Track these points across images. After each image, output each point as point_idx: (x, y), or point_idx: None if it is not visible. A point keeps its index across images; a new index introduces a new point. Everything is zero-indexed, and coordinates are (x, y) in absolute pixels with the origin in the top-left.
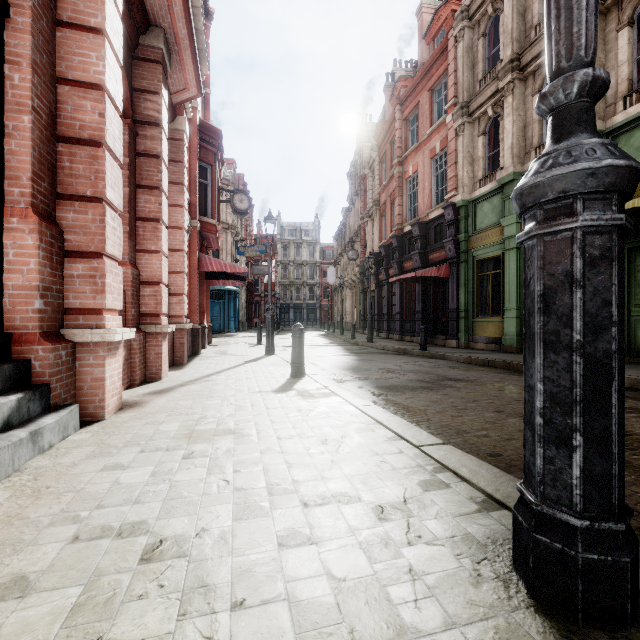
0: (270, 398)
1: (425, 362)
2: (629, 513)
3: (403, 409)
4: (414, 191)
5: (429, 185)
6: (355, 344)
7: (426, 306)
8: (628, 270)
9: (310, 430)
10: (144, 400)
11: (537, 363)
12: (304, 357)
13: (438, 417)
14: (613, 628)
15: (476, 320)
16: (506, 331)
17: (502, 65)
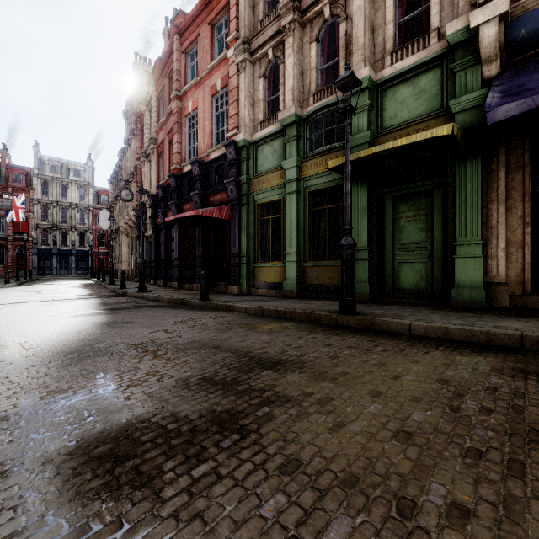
0: None
1: (209, 319)
2: None
3: None
4: (194, 130)
5: (210, 124)
6: (123, 295)
7: (207, 251)
8: (392, 217)
9: None
10: None
11: None
12: (3, 325)
13: None
14: None
15: (257, 265)
16: (287, 276)
17: (284, 2)
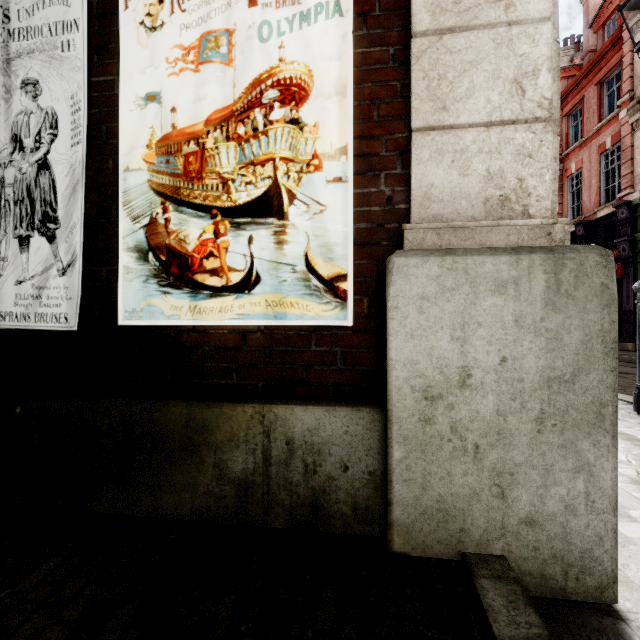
0: None
1: None
2: None
3: None
4: (577, 188)
5: (597, 182)
6: None
7: None
8: None
9: None
10: None
11: None
12: None
13: None
14: None
15: None
16: None
17: None
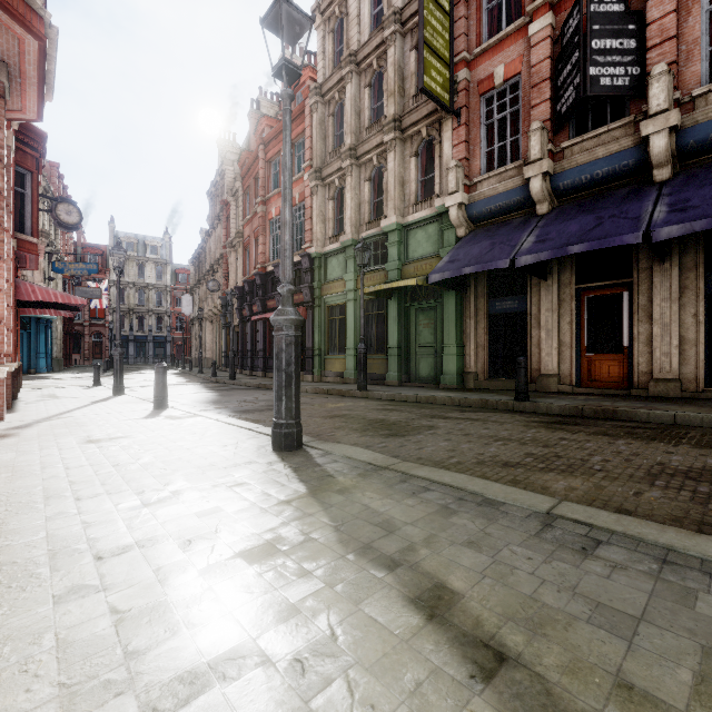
0: (143, 422)
1: None
2: (300, 419)
3: (250, 421)
4: (277, 233)
5: None
6: (216, 382)
7: None
8: (415, 323)
9: (183, 431)
10: (11, 433)
11: (275, 376)
12: None
13: (272, 422)
14: (292, 450)
15: (327, 357)
16: (347, 366)
17: (344, 149)
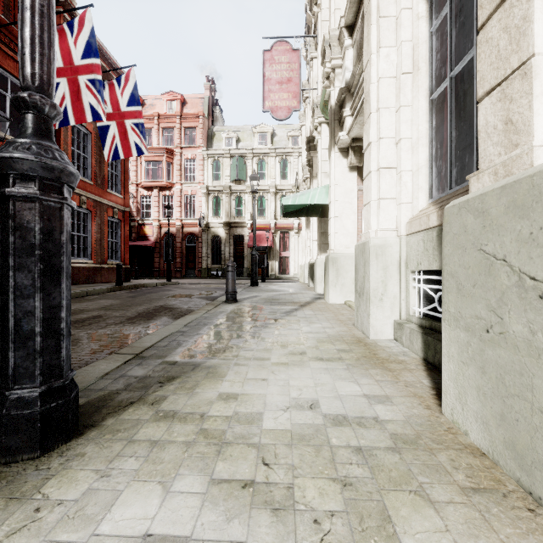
0: None
1: None
2: None
3: None
4: None
5: None
6: None
7: None
8: None
9: None
10: None
11: (63, 288)
12: None
13: None
14: None
15: None
16: None
17: None
